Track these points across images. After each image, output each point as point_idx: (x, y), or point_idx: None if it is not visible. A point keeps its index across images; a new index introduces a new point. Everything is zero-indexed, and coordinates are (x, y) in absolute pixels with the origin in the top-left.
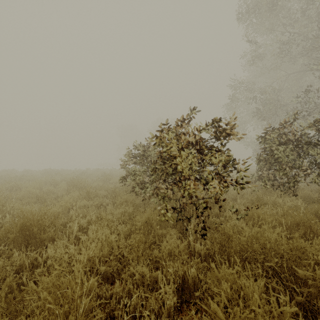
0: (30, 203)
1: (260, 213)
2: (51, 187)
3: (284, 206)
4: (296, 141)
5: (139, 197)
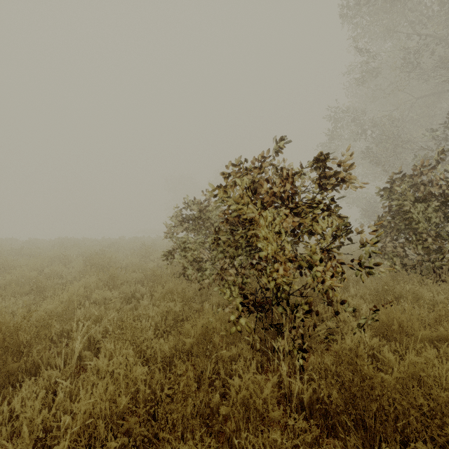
0: (18, 295)
1: (404, 320)
2: (58, 267)
3: (440, 304)
4: (442, 195)
5: (193, 284)
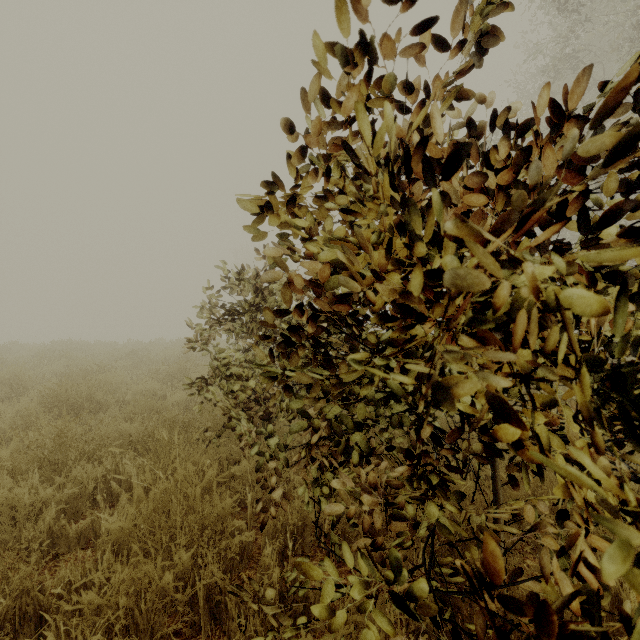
0: None
1: None
2: None
3: None
4: None
5: (244, 462)
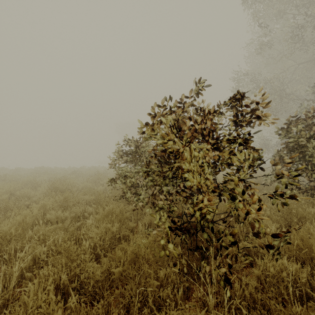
0: None
1: None
2: (27, 190)
3: None
4: None
5: (130, 205)
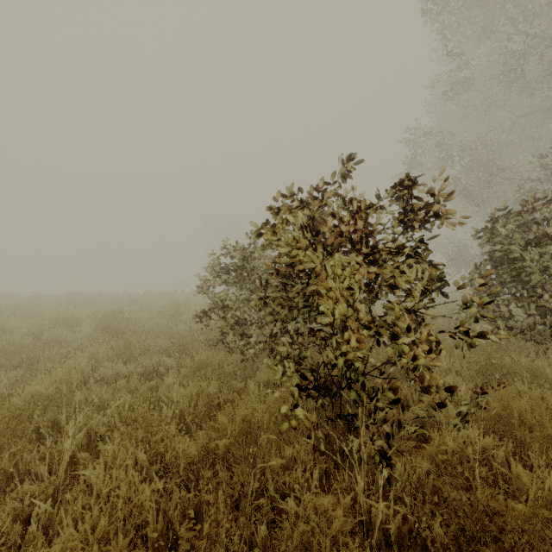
0: (2, 369)
1: (527, 410)
2: (61, 331)
3: None
4: None
5: (234, 355)
